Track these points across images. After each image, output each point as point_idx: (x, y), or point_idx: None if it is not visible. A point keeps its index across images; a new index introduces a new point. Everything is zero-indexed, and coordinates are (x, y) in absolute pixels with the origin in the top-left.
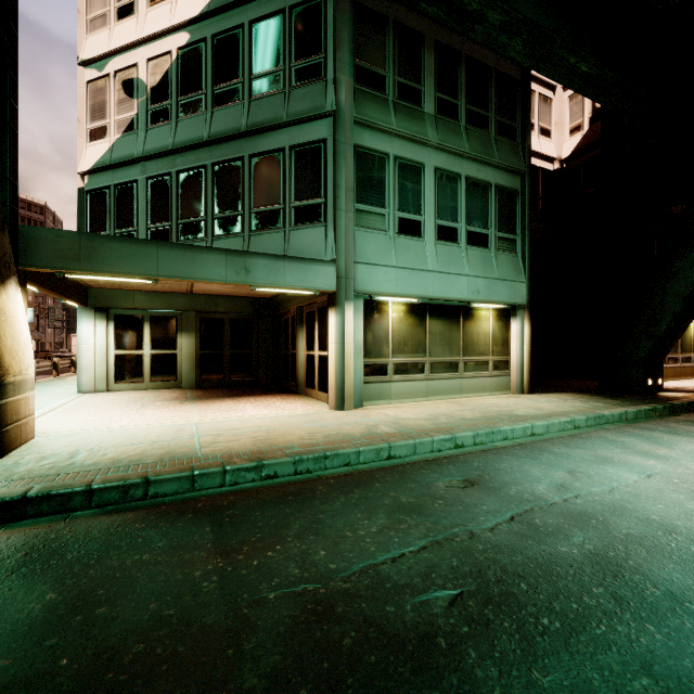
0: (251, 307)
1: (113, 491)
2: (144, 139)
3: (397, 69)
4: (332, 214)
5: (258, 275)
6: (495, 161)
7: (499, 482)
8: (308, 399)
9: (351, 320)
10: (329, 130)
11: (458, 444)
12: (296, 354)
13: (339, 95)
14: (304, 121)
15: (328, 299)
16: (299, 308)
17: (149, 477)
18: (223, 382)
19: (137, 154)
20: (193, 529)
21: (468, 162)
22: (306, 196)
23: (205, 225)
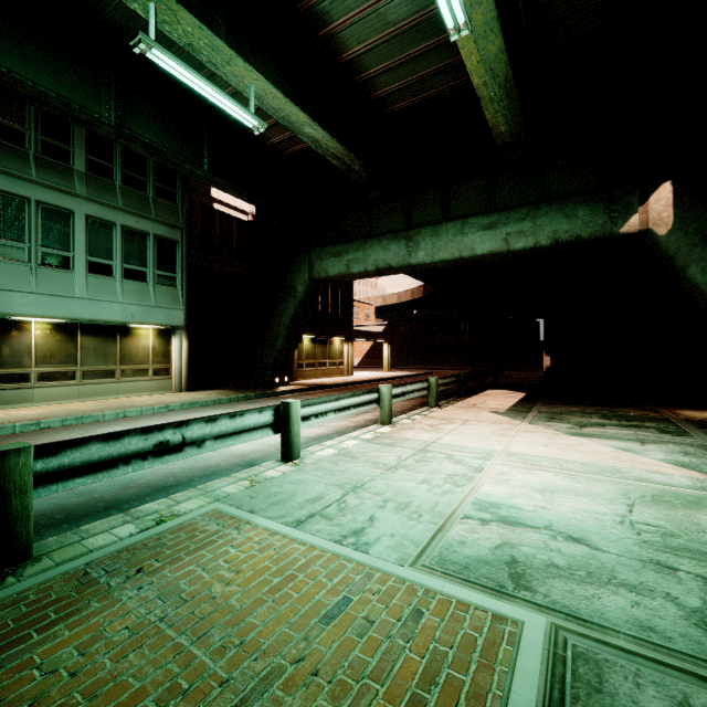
0: None
1: None
2: None
3: (40, 130)
4: None
5: None
6: (151, 217)
7: (23, 440)
8: None
9: None
10: None
11: (44, 426)
12: None
13: None
14: None
15: None
16: None
17: None
18: None
19: None
20: None
21: (125, 214)
22: None
23: None
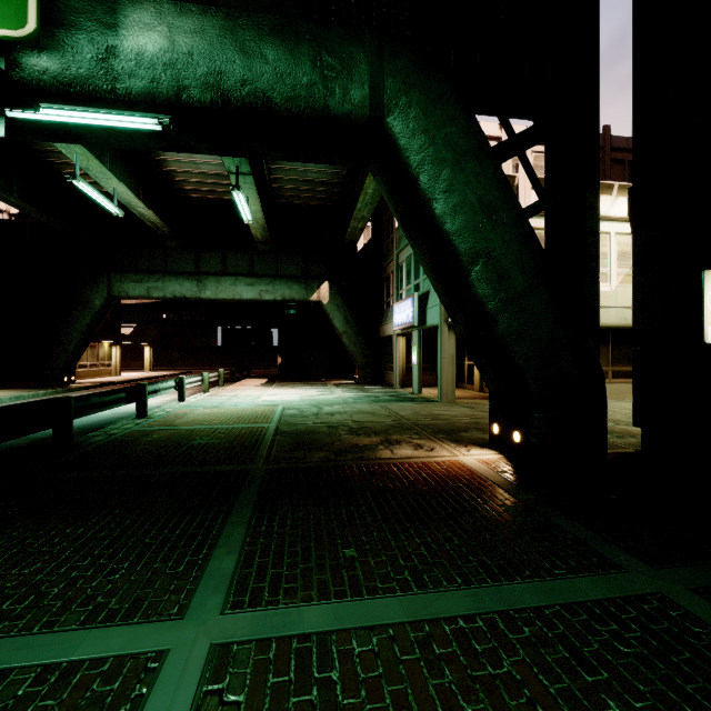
0: None
1: None
2: None
3: None
4: None
5: None
6: None
7: None
8: None
9: None
10: None
11: None
12: None
13: None
14: None
15: None
16: None
17: None
18: None
19: None
20: None
21: None
22: None
23: None
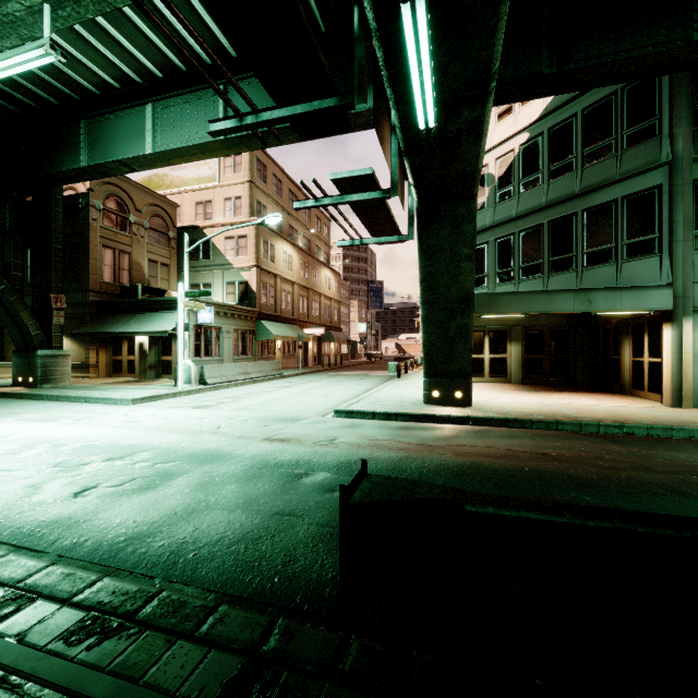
0: (568, 319)
1: (542, 424)
2: (493, 213)
3: None
4: (667, 245)
5: (598, 304)
6: None
7: None
8: (636, 398)
9: (689, 332)
10: (663, 177)
11: None
12: (620, 359)
13: (676, 147)
14: (636, 175)
15: (661, 315)
16: (624, 320)
17: (558, 420)
18: (543, 380)
19: (488, 225)
20: (600, 440)
21: None
22: (638, 234)
23: (542, 266)
